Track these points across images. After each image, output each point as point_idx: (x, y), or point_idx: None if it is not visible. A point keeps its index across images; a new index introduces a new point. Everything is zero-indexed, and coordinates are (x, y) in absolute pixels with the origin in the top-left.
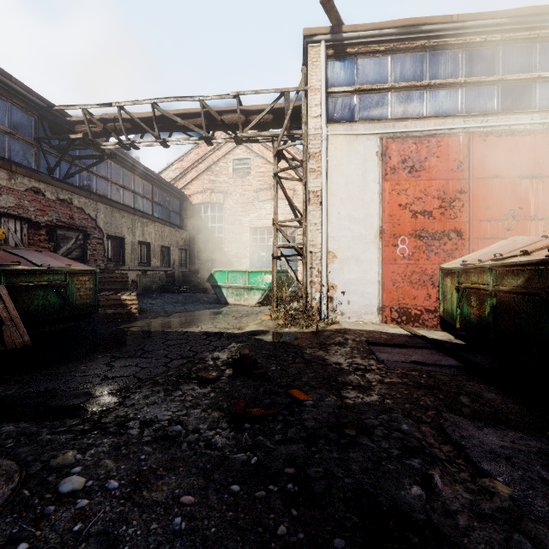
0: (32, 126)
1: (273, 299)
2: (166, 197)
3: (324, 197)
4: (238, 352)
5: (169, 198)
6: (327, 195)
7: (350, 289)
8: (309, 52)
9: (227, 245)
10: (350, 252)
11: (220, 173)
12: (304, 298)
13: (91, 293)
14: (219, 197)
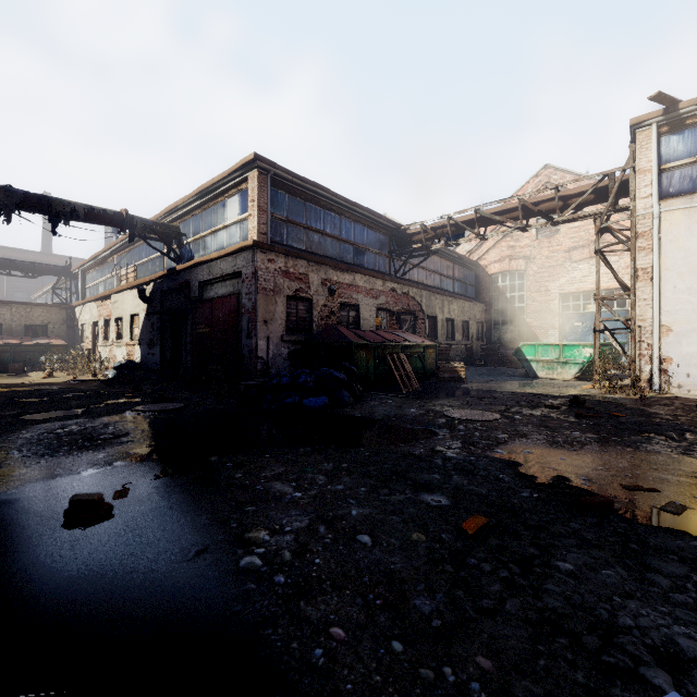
0: (387, 244)
1: (595, 370)
2: (464, 272)
3: (656, 273)
4: (567, 401)
5: (466, 272)
6: (659, 270)
7: (690, 362)
8: (637, 138)
9: (530, 316)
10: (690, 325)
11: (521, 237)
12: (631, 371)
13: (434, 362)
14: (519, 264)
